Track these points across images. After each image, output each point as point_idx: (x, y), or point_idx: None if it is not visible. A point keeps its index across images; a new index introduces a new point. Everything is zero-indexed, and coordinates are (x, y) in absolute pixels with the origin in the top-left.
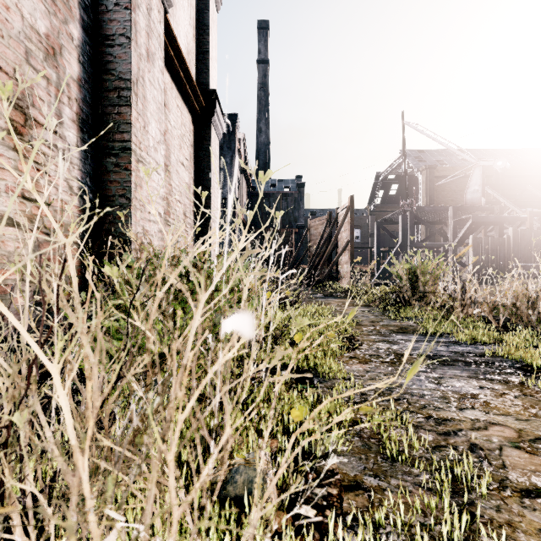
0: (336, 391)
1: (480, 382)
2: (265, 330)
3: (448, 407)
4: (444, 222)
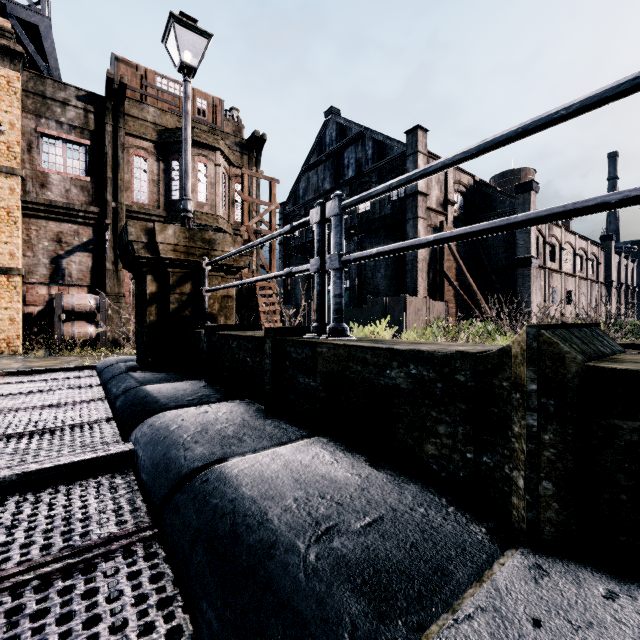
0: None
1: None
2: None
3: None
4: None
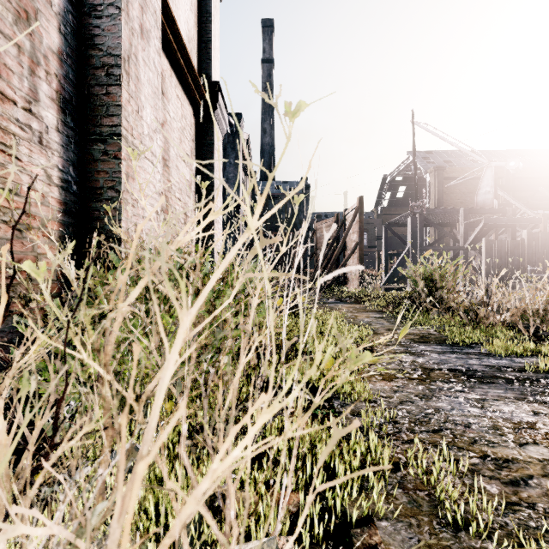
0: (363, 418)
1: (532, 406)
2: (275, 342)
3: (504, 442)
4: (454, 225)
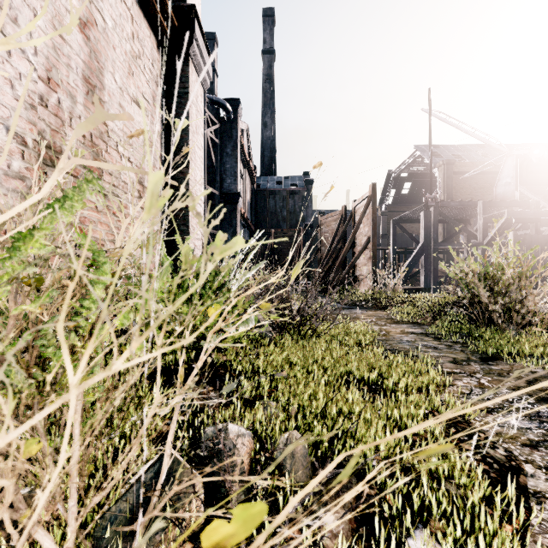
0: None
1: None
2: None
3: None
4: (467, 220)
